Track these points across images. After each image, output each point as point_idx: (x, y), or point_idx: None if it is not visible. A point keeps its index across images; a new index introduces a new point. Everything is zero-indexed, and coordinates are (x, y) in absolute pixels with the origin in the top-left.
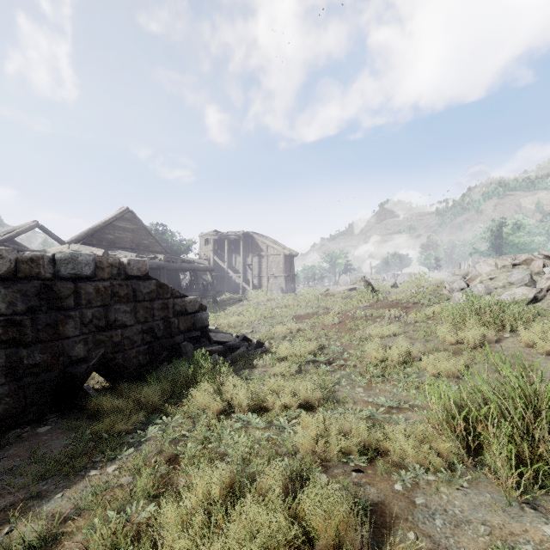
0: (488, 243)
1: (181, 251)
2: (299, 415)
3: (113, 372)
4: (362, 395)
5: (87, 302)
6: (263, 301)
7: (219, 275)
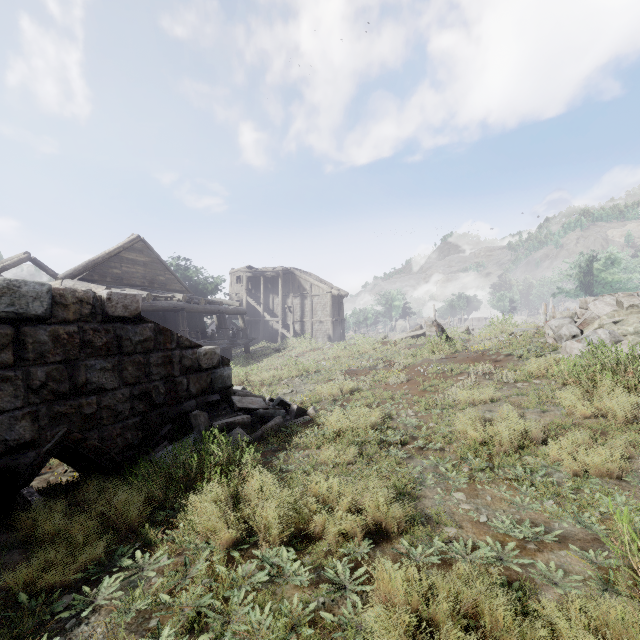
0: (576, 281)
1: (208, 291)
2: (372, 568)
3: (85, 459)
4: (465, 508)
5: (37, 357)
6: (306, 351)
7: (253, 319)
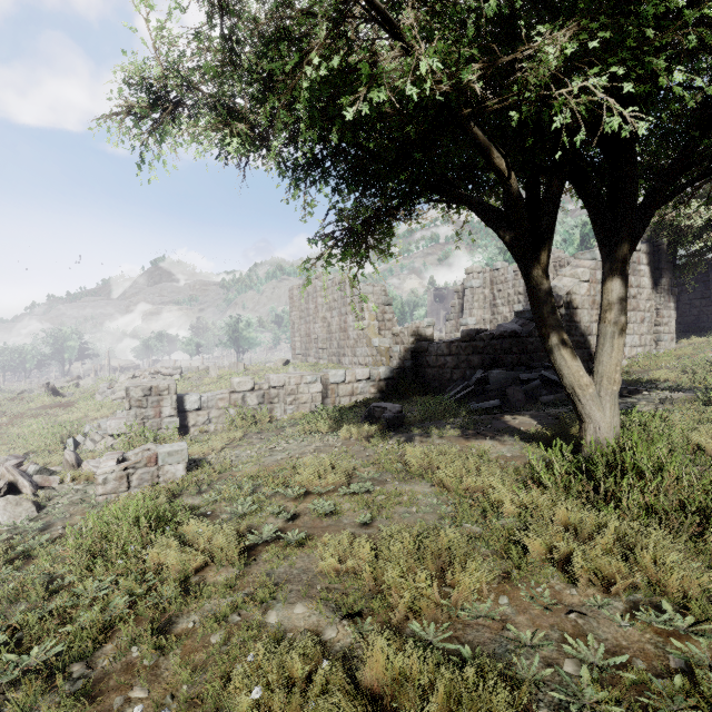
0: (226, 337)
1: None
2: None
3: None
4: None
5: None
6: None
7: None
